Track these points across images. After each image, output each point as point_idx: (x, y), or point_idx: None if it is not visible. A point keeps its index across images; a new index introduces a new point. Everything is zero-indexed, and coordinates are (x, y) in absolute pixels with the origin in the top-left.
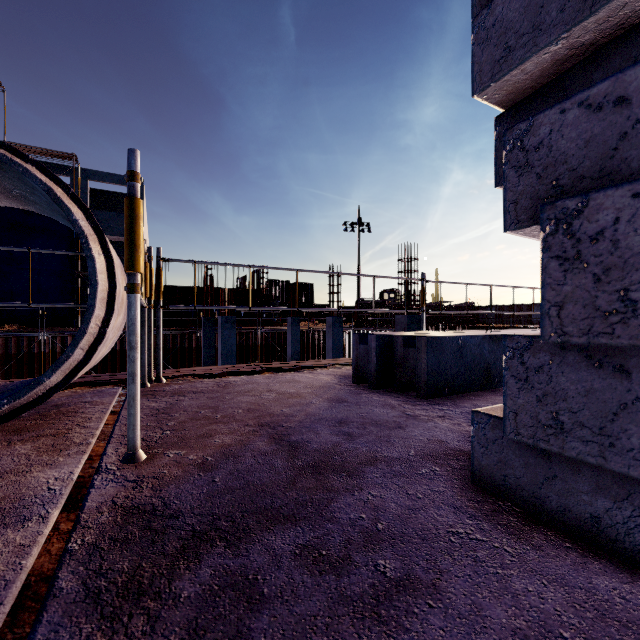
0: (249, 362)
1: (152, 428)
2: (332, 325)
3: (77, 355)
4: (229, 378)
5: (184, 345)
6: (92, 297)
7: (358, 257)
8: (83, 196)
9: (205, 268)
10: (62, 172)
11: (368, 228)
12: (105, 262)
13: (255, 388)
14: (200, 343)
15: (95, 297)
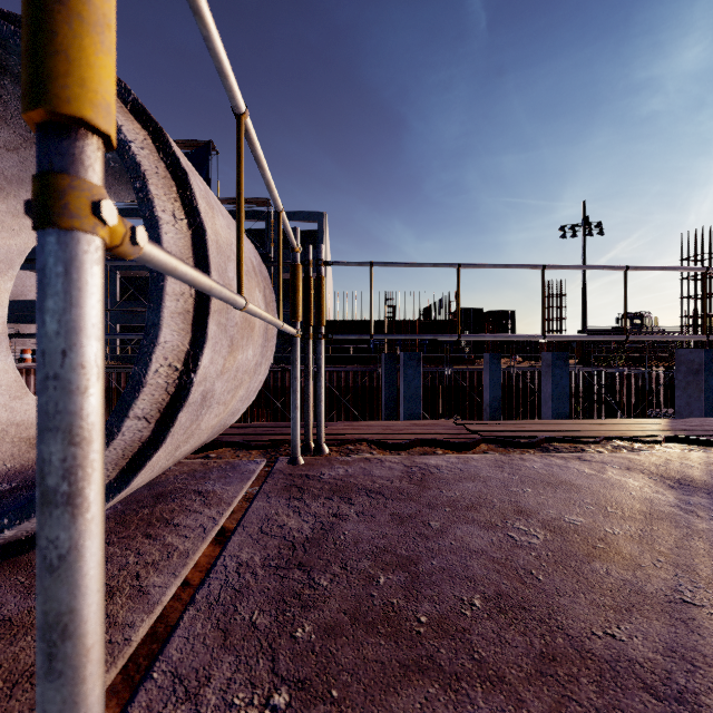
0: (446, 417)
1: (253, 648)
2: (552, 364)
3: (133, 431)
4: (426, 457)
5: (364, 384)
6: (154, 307)
7: (583, 271)
8: (275, 238)
9: (386, 299)
10: (259, 218)
11: (599, 229)
12: (190, 236)
13: (483, 496)
14: (381, 382)
15: (160, 307)
